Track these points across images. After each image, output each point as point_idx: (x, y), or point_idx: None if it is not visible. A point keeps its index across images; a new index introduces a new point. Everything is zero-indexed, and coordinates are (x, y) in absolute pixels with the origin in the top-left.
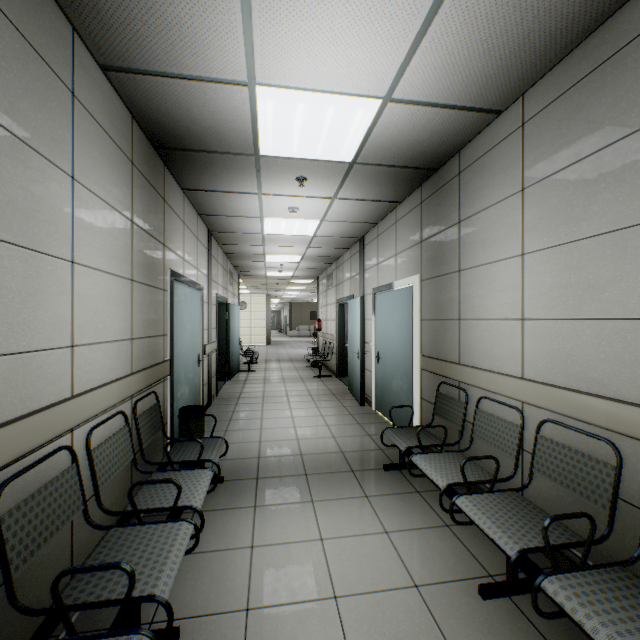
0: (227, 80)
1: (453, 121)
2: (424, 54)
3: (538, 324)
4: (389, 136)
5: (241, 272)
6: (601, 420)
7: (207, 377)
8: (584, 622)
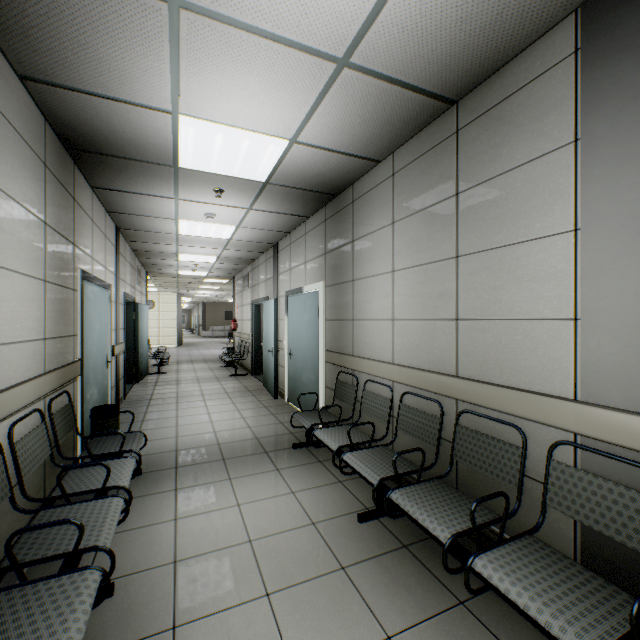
0: (152, 106)
1: (346, 163)
2: (320, 116)
3: (402, 323)
4: (297, 167)
5: (150, 269)
6: (434, 388)
7: (115, 379)
8: (409, 510)
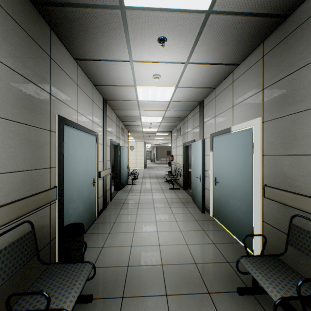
0: None
1: None
2: None
3: None
4: None
5: (129, 129)
6: None
7: (102, 191)
8: None
